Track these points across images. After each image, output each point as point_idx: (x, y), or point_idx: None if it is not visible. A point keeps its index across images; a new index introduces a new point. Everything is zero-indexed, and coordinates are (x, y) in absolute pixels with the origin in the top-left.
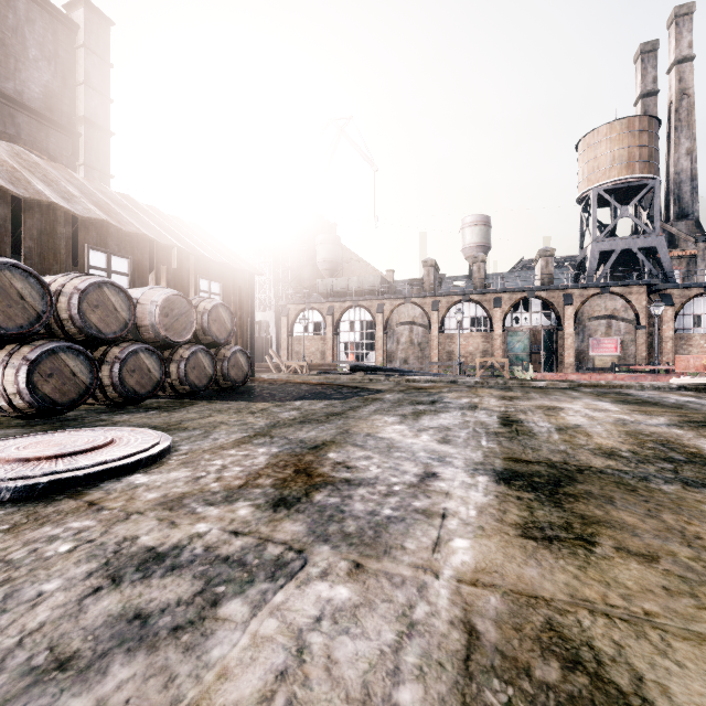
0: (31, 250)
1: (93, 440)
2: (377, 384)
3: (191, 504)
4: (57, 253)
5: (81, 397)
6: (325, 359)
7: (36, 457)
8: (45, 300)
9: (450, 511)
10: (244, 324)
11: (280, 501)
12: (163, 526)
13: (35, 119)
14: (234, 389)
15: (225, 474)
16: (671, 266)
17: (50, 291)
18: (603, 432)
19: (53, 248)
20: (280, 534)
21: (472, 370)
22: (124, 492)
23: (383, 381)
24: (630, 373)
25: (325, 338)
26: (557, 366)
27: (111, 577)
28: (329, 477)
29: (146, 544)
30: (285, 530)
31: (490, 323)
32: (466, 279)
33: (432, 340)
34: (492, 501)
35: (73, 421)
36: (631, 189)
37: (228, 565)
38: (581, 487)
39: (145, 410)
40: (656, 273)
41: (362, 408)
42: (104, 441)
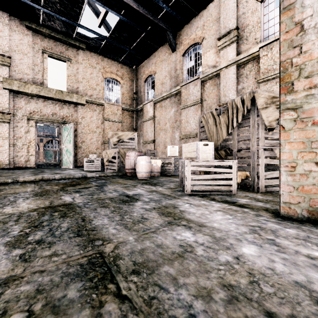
0: None
1: None
2: None
3: None
4: None
5: None
6: None
7: None
8: None
9: None
10: None
11: None
12: None
13: None
14: None
15: None
16: None
17: None
18: None
19: None
20: None
21: None
22: None
23: None
24: None
25: None
26: None
27: None
28: None
29: None
30: None
31: (38, 147)
32: None
33: None
34: None
35: None
36: None
37: None
38: None
39: None
40: None
41: None
42: None
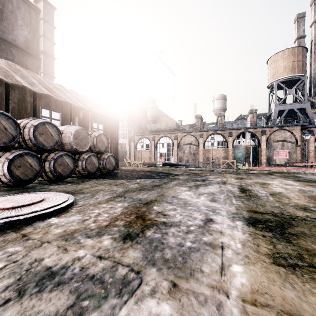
0: (14, 108)
1: (33, 199)
2: (175, 171)
3: (78, 237)
4: (26, 109)
5: (34, 177)
6: (151, 160)
7: (2, 208)
8: (17, 130)
9: (225, 244)
10: (114, 144)
11: (127, 235)
12: (59, 252)
13: (21, 52)
14: (108, 174)
15: (99, 218)
16: (312, 117)
17: (19, 126)
18: (296, 196)
19: (24, 107)
20: (126, 259)
21: (218, 165)
22: (43, 228)
23: (178, 170)
24: (293, 167)
25: (151, 151)
26: (258, 164)
27: (19, 290)
28: (154, 220)
29: (46, 264)
30: (129, 255)
31: (226, 144)
32: (215, 124)
33: (200, 151)
34: (248, 237)
35: (30, 189)
36: (293, 81)
37: (93, 282)
38: (297, 229)
39: (65, 183)
40: (305, 120)
41: (169, 183)
42: (39, 199)
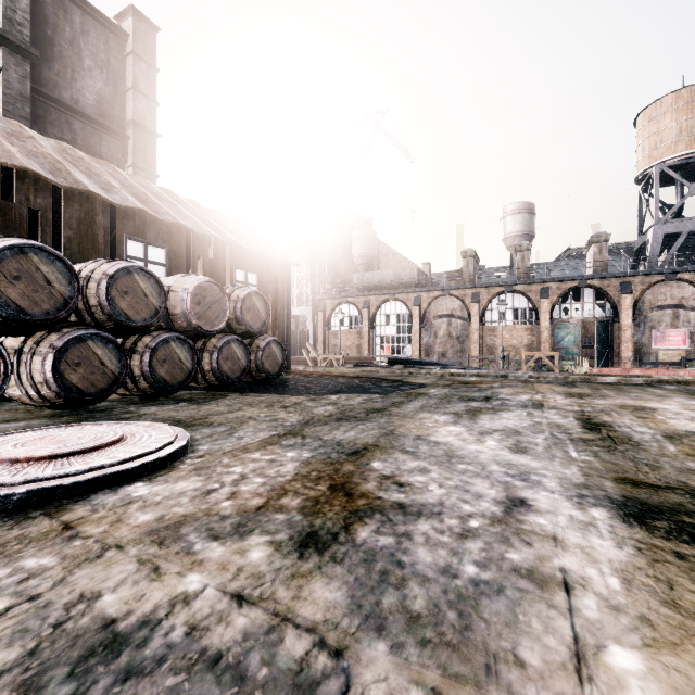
0: (70, 240)
1: (99, 437)
2: (418, 378)
3: (189, 536)
4: (96, 243)
5: (109, 387)
6: (361, 352)
7: (28, 457)
8: (73, 285)
9: (574, 575)
10: (280, 316)
11: (309, 537)
12: (141, 575)
13: (89, 125)
14: (268, 382)
15: (242, 488)
16: None
17: (77, 276)
18: None
19: (92, 238)
20: (306, 607)
21: (516, 364)
22: (113, 510)
23: (424, 374)
24: None
25: (361, 331)
26: (613, 361)
27: (25, 689)
28: (375, 498)
29: (105, 611)
30: (314, 597)
31: (535, 315)
32: (508, 269)
33: (472, 333)
34: (636, 558)
35: (100, 413)
36: None
37: (216, 677)
38: None
39: (175, 402)
40: None
41: (406, 404)
42: (110, 439)
